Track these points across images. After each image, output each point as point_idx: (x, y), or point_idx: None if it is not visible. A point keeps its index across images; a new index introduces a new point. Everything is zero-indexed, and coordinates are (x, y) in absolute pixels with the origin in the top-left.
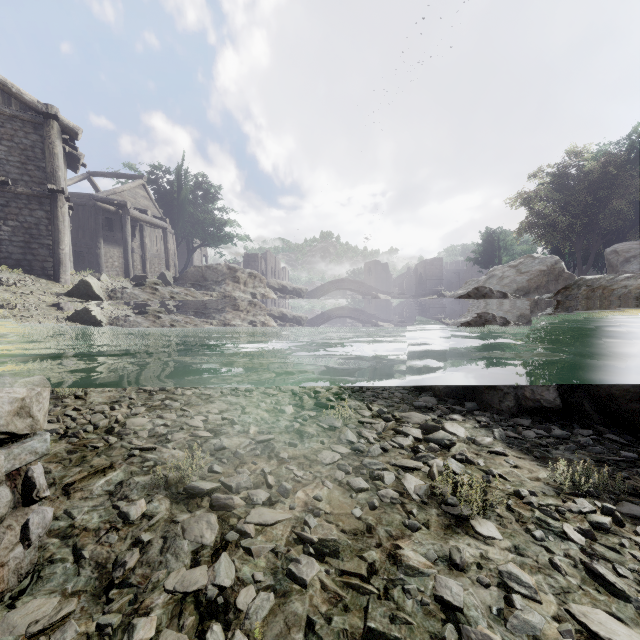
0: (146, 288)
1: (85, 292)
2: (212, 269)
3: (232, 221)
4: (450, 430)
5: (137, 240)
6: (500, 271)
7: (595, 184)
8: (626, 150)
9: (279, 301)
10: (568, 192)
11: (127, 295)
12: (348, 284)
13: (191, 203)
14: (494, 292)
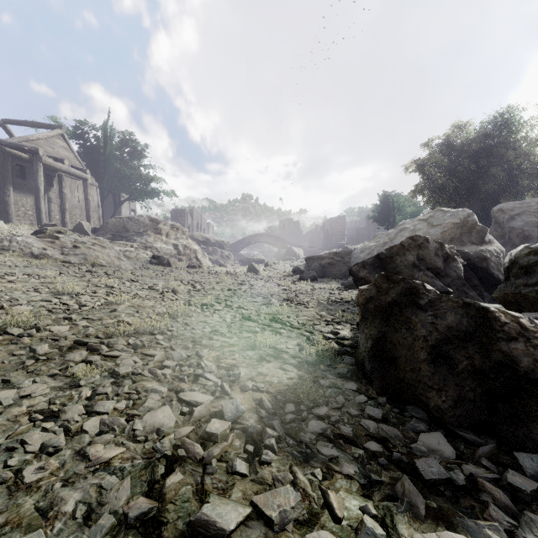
0: (45, 236)
1: None
2: (134, 220)
3: (158, 177)
4: None
5: (55, 190)
6: (411, 224)
7: (477, 153)
8: (500, 126)
9: (202, 252)
10: (454, 160)
11: (17, 243)
12: (266, 238)
13: (117, 159)
14: (430, 242)
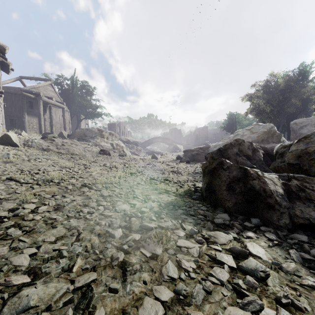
0: (47, 139)
1: (7, 141)
2: (89, 130)
3: (101, 106)
4: (254, 253)
5: (47, 114)
6: (241, 132)
7: (283, 90)
8: (297, 74)
9: (126, 147)
10: (270, 94)
11: (35, 143)
12: (161, 139)
13: (79, 96)
14: (245, 142)
